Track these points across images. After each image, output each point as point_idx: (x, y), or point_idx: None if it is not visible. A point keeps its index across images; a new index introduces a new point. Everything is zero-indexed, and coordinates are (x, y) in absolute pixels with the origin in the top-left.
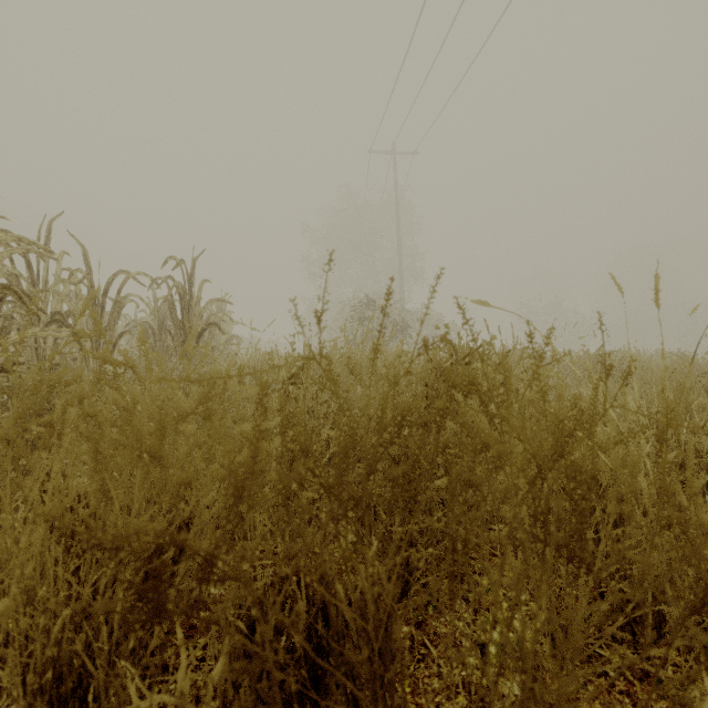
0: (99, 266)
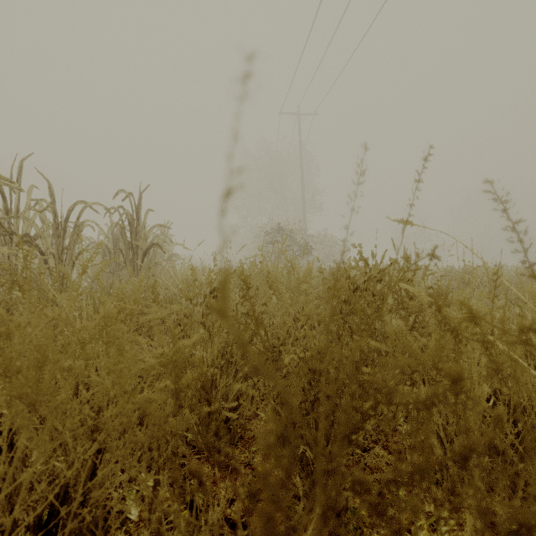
0: (61, 197)
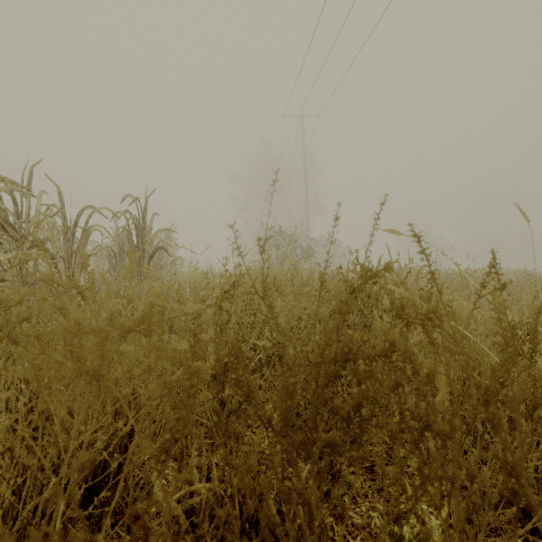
0: (70, 202)
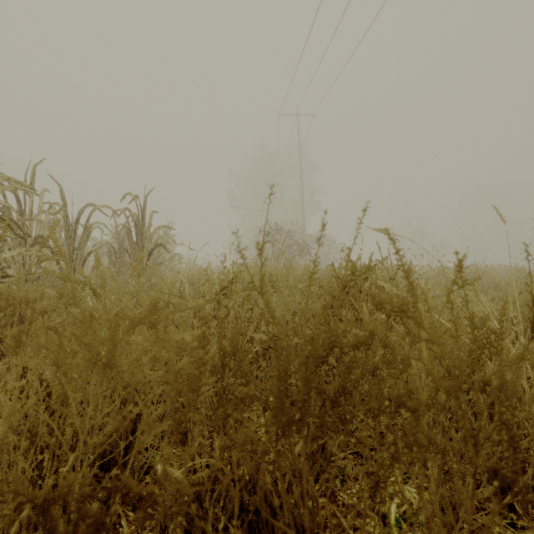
0: (72, 200)
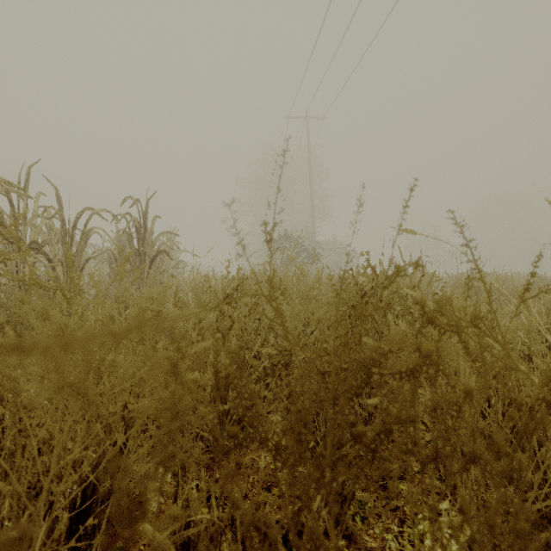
0: (69, 204)
